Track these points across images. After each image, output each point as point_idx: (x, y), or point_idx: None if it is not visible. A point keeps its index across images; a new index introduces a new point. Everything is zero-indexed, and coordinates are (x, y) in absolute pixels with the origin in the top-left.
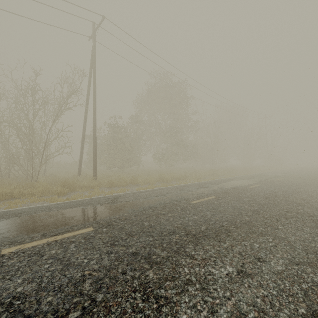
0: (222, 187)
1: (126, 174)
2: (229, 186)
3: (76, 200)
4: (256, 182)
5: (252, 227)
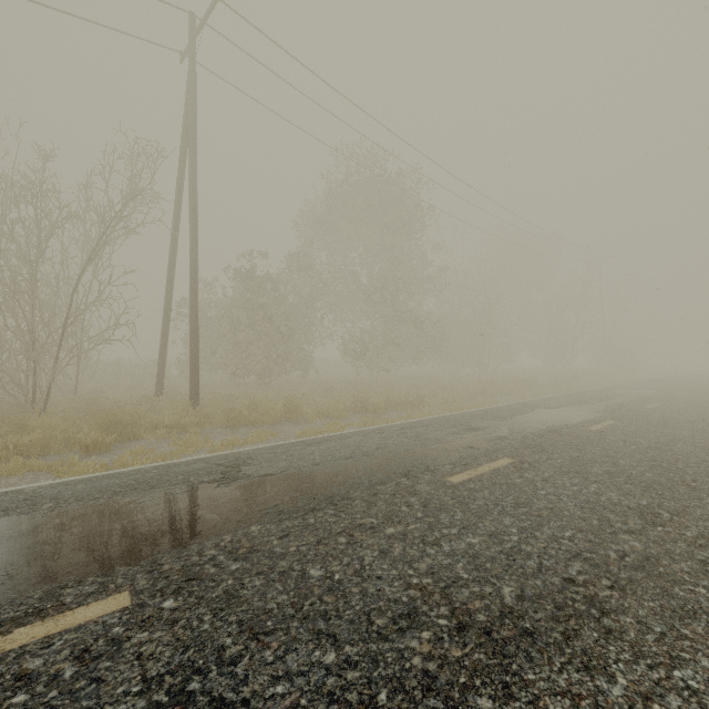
0: (520, 427)
1: (276, 391)
2: (537, 426)
3: (126, 470)
4: (600, 414)
5: (671, 587)
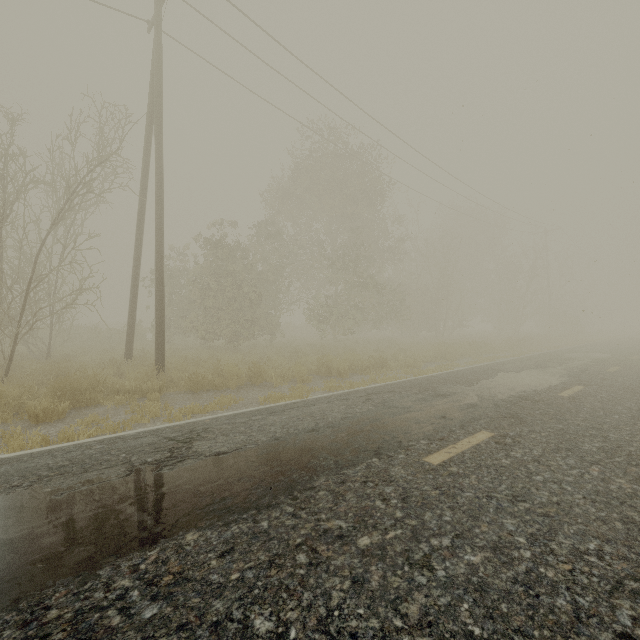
0: (489, 393)
1: (244, 354)
2: (506, 392)
3: (67, 445)
4: (565, 379)
5: None
